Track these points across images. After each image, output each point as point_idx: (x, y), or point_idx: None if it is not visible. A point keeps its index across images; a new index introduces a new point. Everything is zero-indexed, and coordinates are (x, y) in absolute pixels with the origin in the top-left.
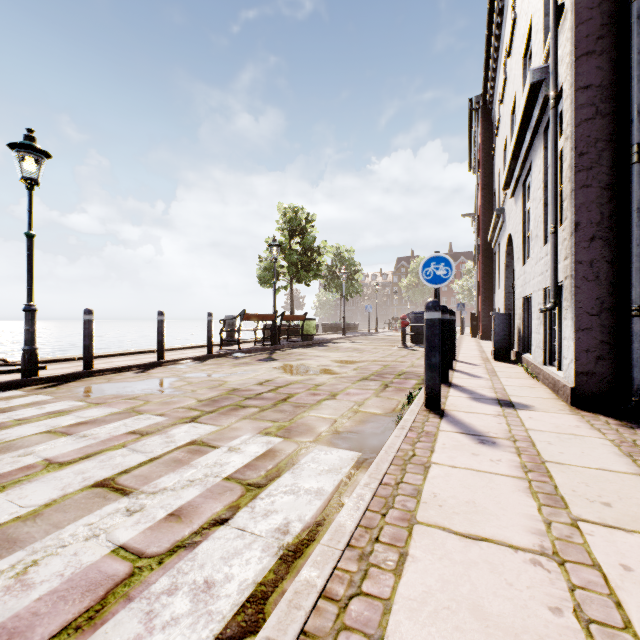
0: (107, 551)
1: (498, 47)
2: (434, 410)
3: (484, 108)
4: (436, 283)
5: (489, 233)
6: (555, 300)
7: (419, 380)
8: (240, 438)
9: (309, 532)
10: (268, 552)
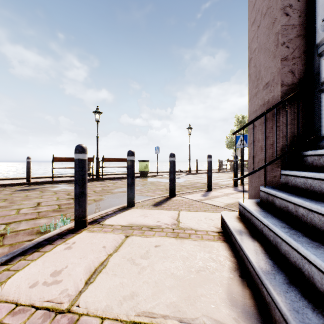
0: None
1: None
2: None
3: None
4: None
5: None
6: None
7: None
8: None
9: None
10: None
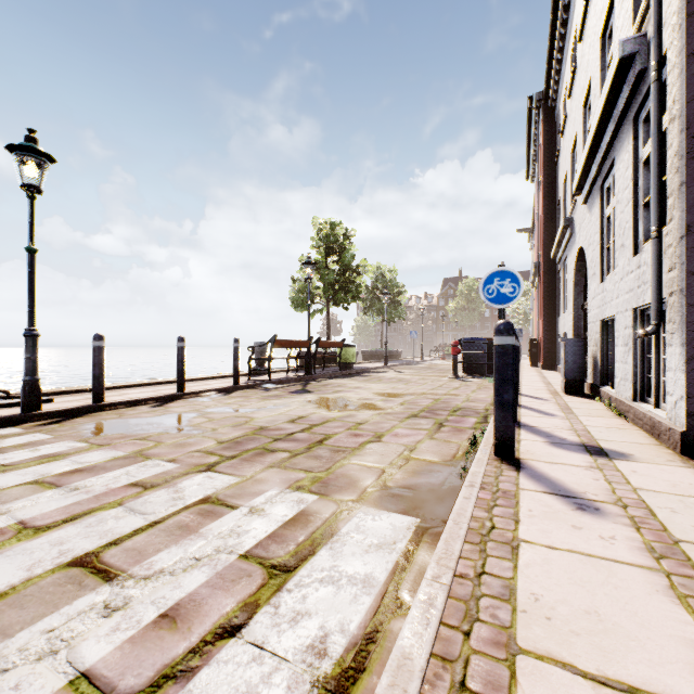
0: (62, 682)
1: (564, 34)
2: (507, 459)
3: (546, 106)
4: (500, 303)
5: (553, 248)
6: (658, 322)
7: (479, 418)
8: (265, 494)
9: (356, 654)
10: (296, 692)
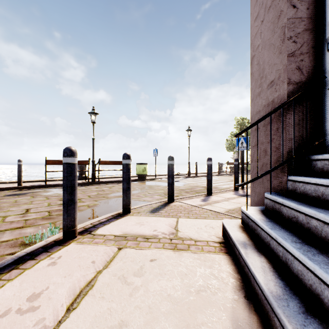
0: None
1: None
2: None
3: None
4: None
5: None
6: None
7: None
8: None
9: None
10: None
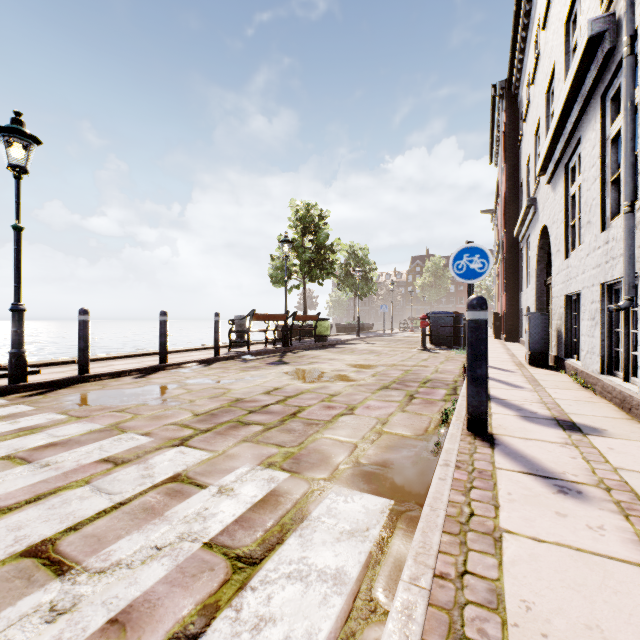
0: None
1: (527, 24)
2: (480, 434)
3: (509, 94)
4: (469, 278)
5: (516, 227)
6: (630, 296)
7: (448, 389)
8: (235, 472)
9: None
10: None
